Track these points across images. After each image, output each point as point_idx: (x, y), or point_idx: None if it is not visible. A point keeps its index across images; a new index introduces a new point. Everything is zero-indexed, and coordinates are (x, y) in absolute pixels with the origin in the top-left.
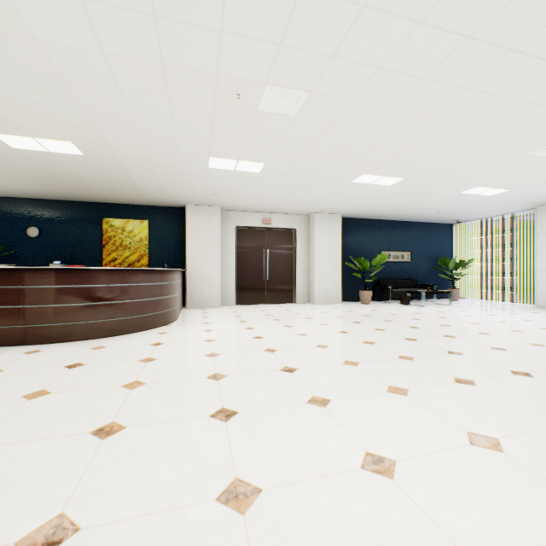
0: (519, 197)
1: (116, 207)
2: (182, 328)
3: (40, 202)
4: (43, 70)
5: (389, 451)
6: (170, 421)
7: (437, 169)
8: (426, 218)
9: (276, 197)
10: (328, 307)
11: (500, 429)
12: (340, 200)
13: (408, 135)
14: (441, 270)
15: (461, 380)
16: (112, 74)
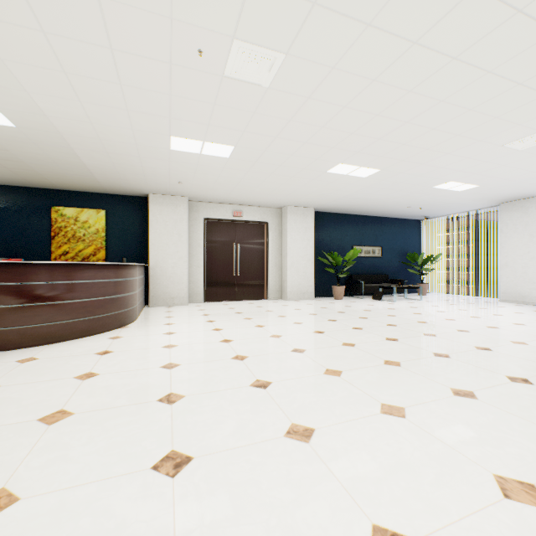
0: (487, 193)
1: (68, 195)
2: (140, 330)
3: None
4: None
5: (404, 521)
6: (90, 482)
7: (414, 160)
8: (397, 214)
9: (247, 187)
10: (301, 303)
11: (531, 467)
12: (314, 192)
13: (390, 118)
14: (410, 265)
15: (459, 392)
16: (29, 7)
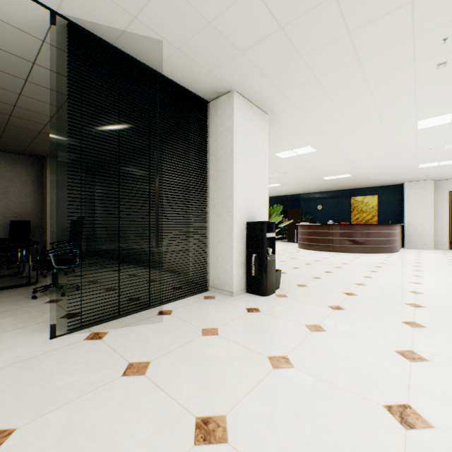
0: None
1: (357, 190)
2: (401, 255)
3: (322, 193)
4: (349, 163)
5: None
6: (396, 268)
7: None
8: None
9: None
10: None
11: None
12: None
13: None
14: None
15: None
16: (372, 159)
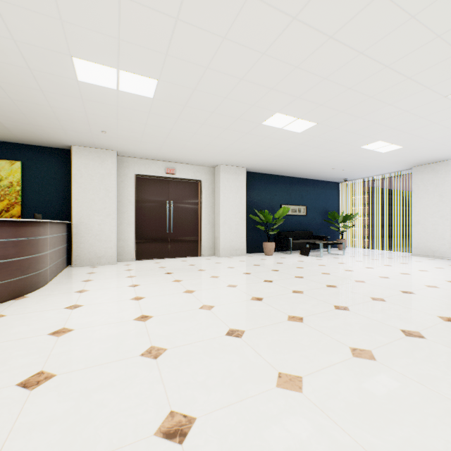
0: (406, 156)
1: None
2: (38, 303)
3: None
4: None
5: None
6: None
7: (354, 112)
8: (320, 176)
9: (179, 141)
10: (234, 260)
11: None
12: (247, 149)
13: (345, 43)
14: (332, 222)
15: None
16: None
